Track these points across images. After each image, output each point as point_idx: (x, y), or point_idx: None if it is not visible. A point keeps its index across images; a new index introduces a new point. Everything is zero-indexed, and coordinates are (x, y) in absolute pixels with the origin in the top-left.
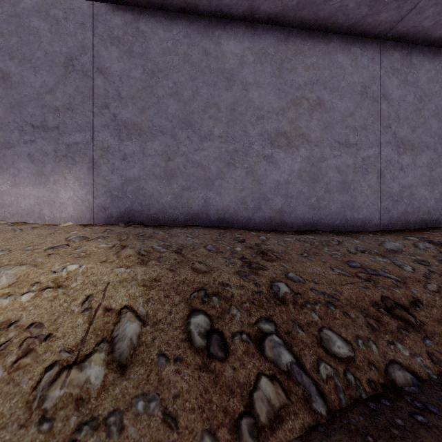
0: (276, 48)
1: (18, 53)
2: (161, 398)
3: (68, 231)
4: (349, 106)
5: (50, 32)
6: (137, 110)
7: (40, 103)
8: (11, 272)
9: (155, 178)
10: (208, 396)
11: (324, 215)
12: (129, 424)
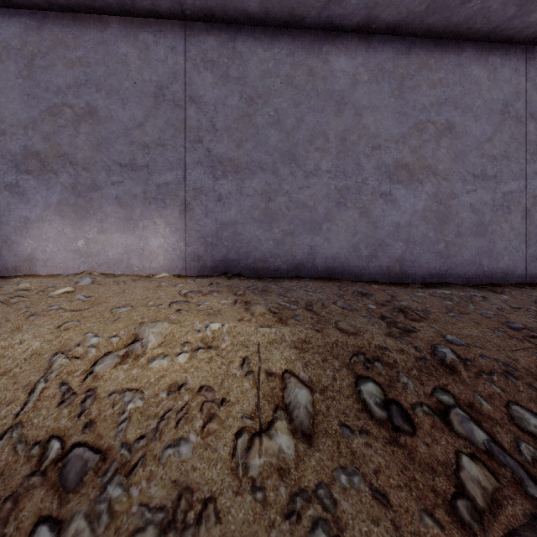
0: (395, 63)
1: (105, 84)
2: (362, 473)
3: (172, 283)
4: (486, 130)
5: (138, 59)
6: (233, 144)
7: (128, 140)
8: (156, 330)
9: (253, 222)
10: (409, 474)
11: (454, 264)
12: (340, 498)
